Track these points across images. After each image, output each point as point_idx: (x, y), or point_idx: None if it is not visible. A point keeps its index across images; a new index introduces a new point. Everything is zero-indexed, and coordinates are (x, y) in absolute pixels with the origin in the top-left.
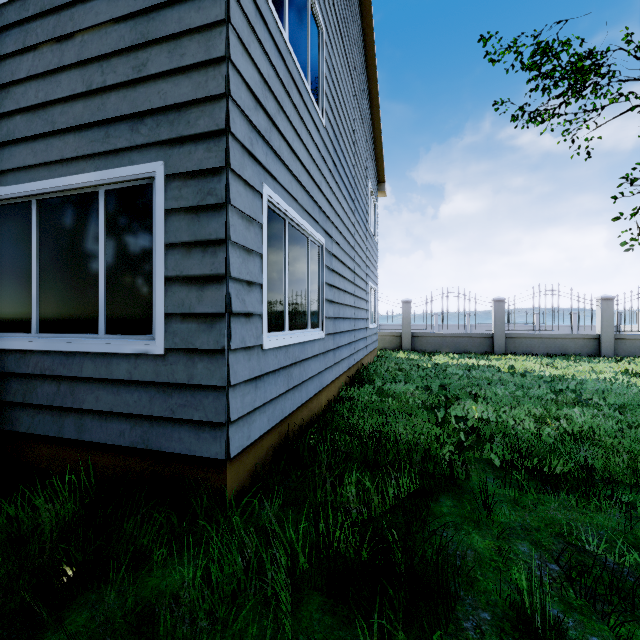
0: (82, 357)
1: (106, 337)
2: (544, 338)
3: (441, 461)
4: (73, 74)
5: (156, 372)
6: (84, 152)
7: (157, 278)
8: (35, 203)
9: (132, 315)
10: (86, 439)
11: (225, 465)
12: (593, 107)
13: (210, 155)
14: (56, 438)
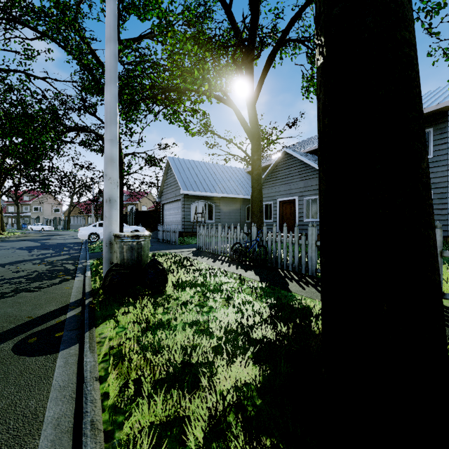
0: None
1: None
2: None
3: None
4: None
5: None
6: None
7: None
8: None
9: None
10: None
11: (447, 237)
12: None
13: (443, 190)
14: None
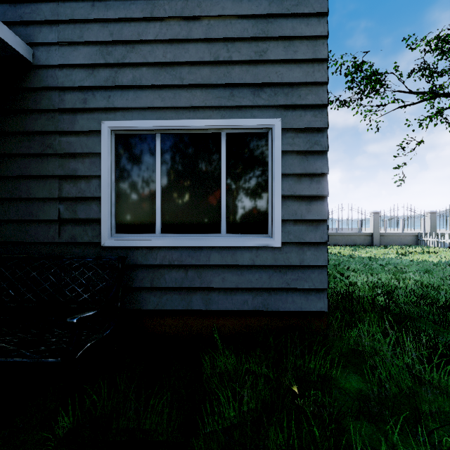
0: (209, 250)
1: (228, 236)
2: (344, 235)
3: (383, 305)
4: (200, 46)
5: (274, 258)
6: (212, 104)
7: (275, 196)
8: (159, 136)
9: (248, 220)
10: (214, 309)
11: (325, 315)
12: (381, 104)
13: (316, 119)
14: (181, 311)
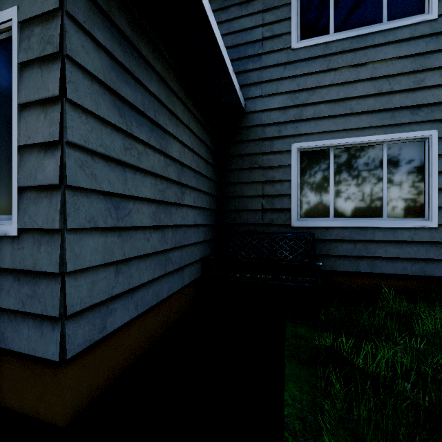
0: (373, 230)
1: (389, 219)
2: None
3: None
4: (366, 84)
5: (431, 236)
6: (376, 124)
7: (432, 189)
8: (332, 150)
9: (406, 208)
10: (377, 272)
11: None
12: None
13: None
14: (350, 272)
